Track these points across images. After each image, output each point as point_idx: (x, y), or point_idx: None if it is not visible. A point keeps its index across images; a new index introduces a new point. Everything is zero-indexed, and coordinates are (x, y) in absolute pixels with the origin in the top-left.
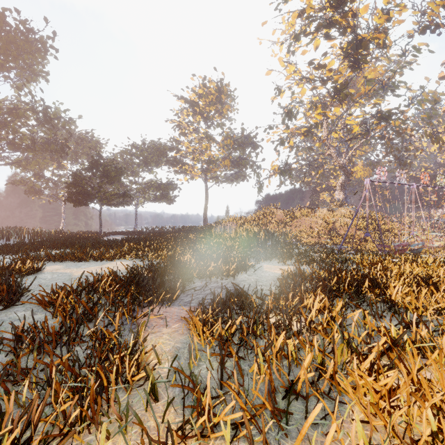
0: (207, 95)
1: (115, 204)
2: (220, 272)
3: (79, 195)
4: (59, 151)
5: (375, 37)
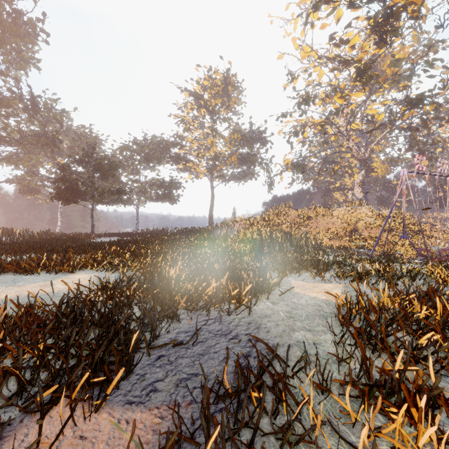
0: (213, 87)
1: (109, 202)
2: (224, 299)
3: (67, 191)
4: (50, 145)
5: (410, 1)
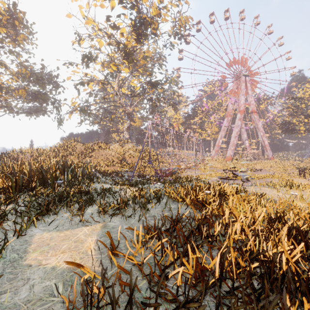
0: None
1: None
2: None
3: None
4: None
5: (153, 21)
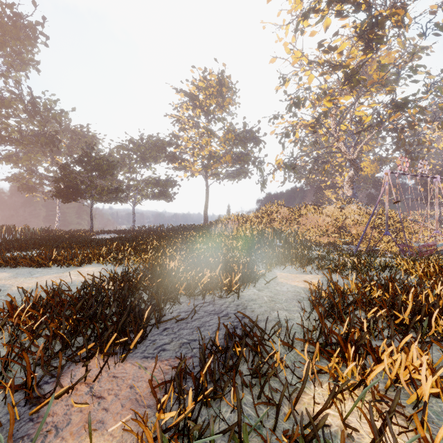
0: (207, 88)
1: (107, 201)
2: (217, 286)
3: (67, 189)
4: (49, 145)
5: (394, 12)
